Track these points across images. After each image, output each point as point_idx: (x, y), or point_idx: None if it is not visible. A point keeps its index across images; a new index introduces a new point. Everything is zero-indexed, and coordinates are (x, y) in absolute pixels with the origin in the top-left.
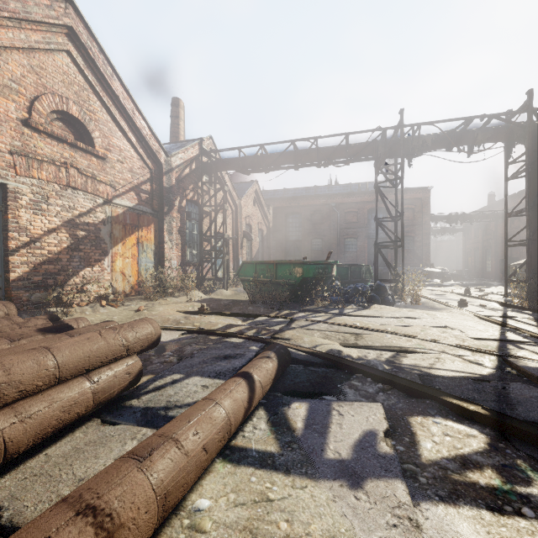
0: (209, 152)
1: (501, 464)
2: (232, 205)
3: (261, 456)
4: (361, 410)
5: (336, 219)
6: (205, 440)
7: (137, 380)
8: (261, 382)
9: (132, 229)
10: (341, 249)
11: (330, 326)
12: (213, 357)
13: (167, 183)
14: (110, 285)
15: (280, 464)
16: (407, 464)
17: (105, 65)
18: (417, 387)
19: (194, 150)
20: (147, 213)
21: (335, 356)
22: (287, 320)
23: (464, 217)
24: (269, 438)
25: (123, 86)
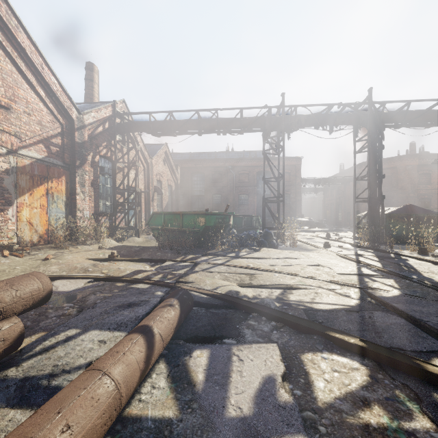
0: (122, 114)
1: (384, 397)
2: (144, 163)
3: (158, 426)
4: (259, 353)
5: (232, 179)
6: (80, 434)
7: (16, 345)
8: (162, 335)
9: (41, 180)
10: (236, 203)
11: (229, 268)
12: (117, 306)
13: (79, 139)
14: (15, 235)
15: (178, 434)
16: (306, 411)
17: (9, 15)
18: (305, 323)
19: (107, 111)
20: (58, 165)
21: (234, 297)
22: (192, 264)
23: (324, 180)
24: (168, 398)
25: (30, 39)
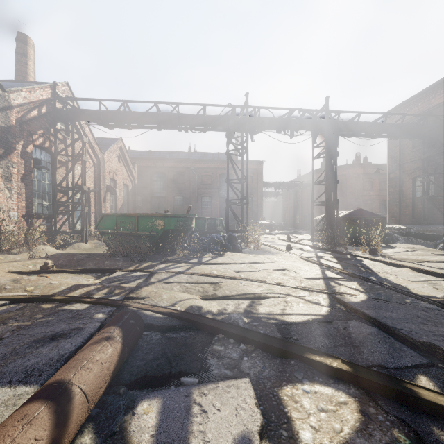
0: (64, 98)
1: None
2: (94, 158)
3: None
4: (228, 396)
5: (195, 180)
6: None
7: None
8: (87, 392)
9: None
10: (199, 205)
11: (190, 277)
12: (33, 341)
13: (3, 122)
14: None
15: None
16: None
17: None
18: (280, 345)
19: (44, 93)
20: None
21: (196, 315)
22: (147, 274)
23: (284, 185)
24: None
25: None
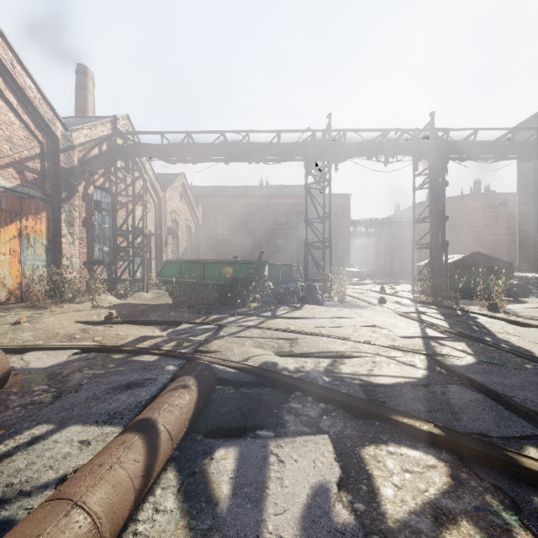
0: (125, 133)
1: (473, 507)
2: (155, 197)
3: None
4: (306, 450)
5: (267, 220)
6: None
7: None
8: (171, 431)
9: (11, 217)
10: (272, 249)
11: (263, 331)
12: (111, 388)
13: (66, 163)
14: None
15: None
16: (372, 536)
17: None
18: (364, 405)
19: (105, 129)
20: (35, 197)
21: (270, 371)
22: (216, 327)
23: (377, 223)
24: (177, 528)
25: None
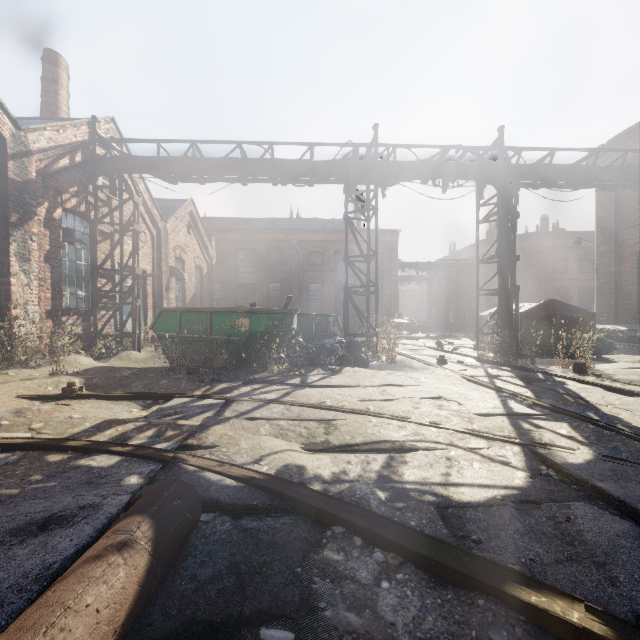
0: (108, 140)
1: None
2: (152, 228)
3: None
4: None
5: (298, 260)
6: None
7: None
8: None
9: None
10: (304, 296)
11: (288, 409)
12: (9, 531)
13: (18, 174)
14: None
15: None
16: None
17: None
18: (452, 559)
19: (79, 133)
20: None
21: (293, 484)
22: (221, 402)
23: (430, 265)
24: None
25: None
